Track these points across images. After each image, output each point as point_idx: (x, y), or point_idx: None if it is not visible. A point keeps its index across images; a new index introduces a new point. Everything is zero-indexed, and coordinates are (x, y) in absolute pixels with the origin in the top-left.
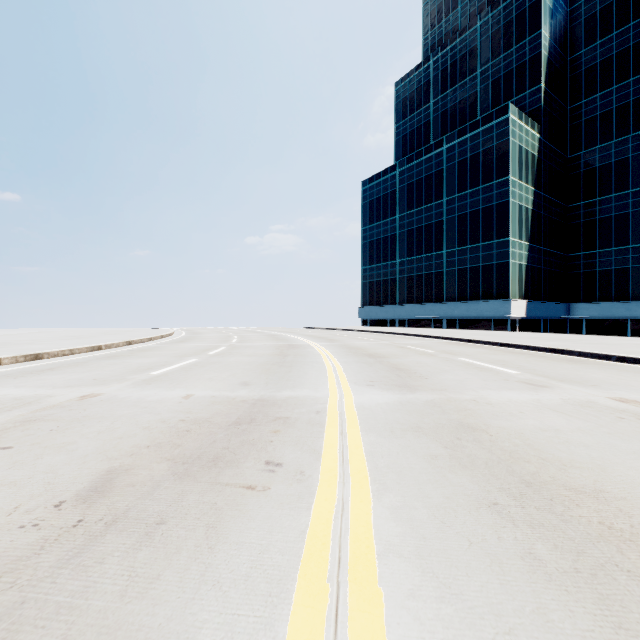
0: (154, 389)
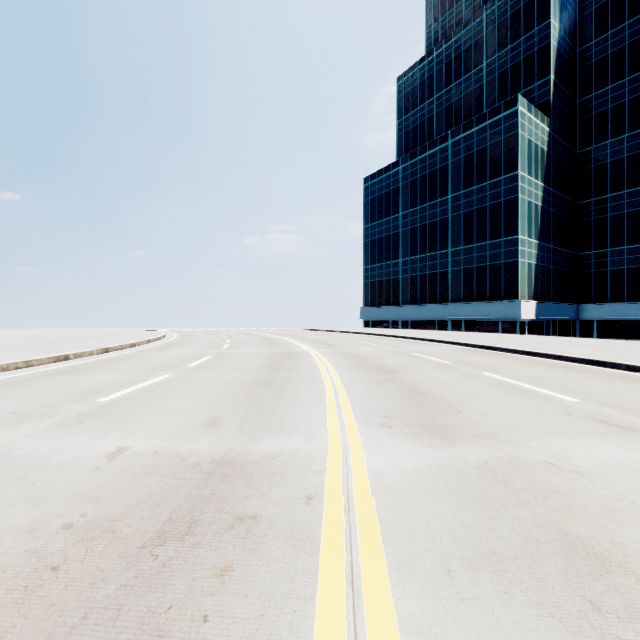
0: (78, 435)
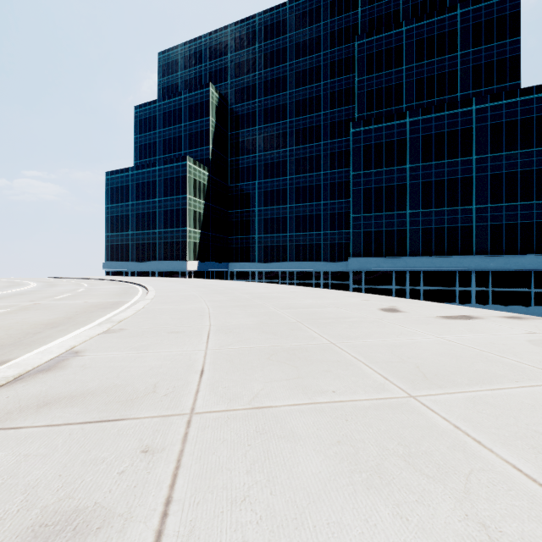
0: None
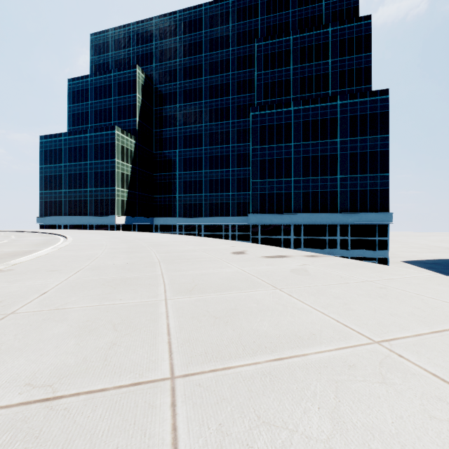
0: None
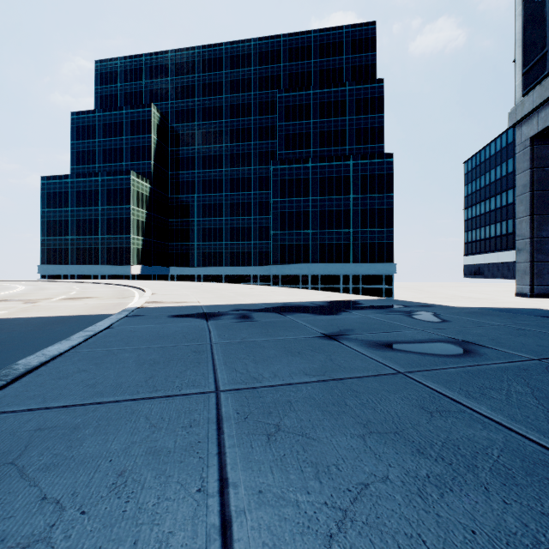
0: None
